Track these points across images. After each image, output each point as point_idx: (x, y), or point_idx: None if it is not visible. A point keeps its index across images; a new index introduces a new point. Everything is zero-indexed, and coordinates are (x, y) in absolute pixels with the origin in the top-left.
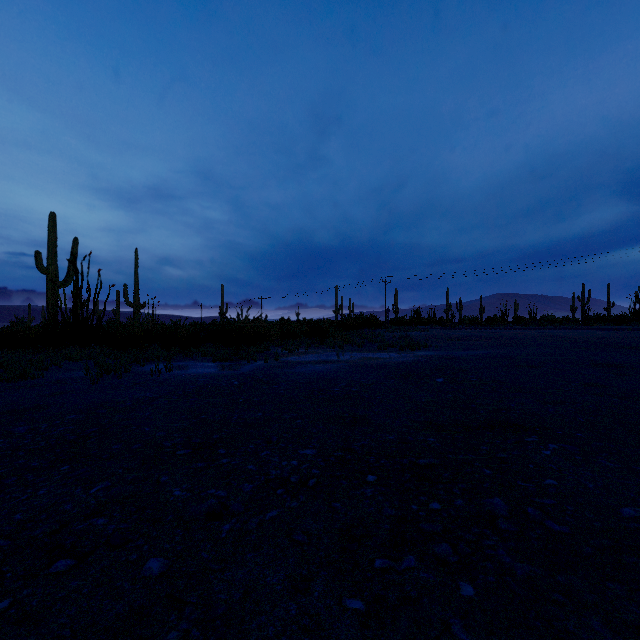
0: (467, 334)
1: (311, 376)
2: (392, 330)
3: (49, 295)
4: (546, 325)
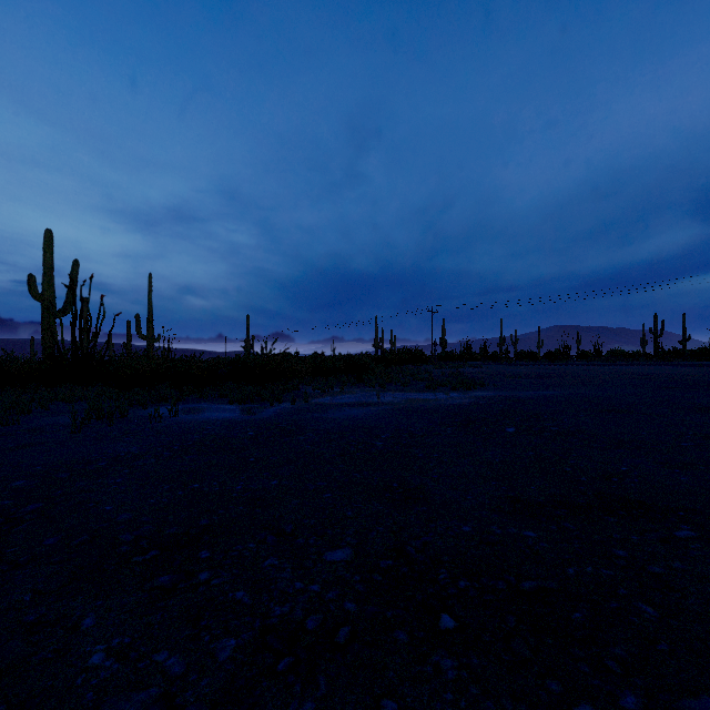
0: (527, 371)
1: (347, 423)
2: (440, 366)
3: (44, 325)
4: (616, 360)
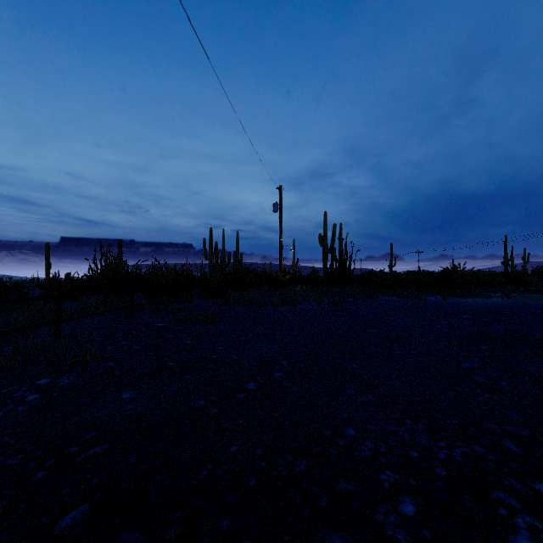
0: None
1: None
2: None
3: (324, 257)
4: None
